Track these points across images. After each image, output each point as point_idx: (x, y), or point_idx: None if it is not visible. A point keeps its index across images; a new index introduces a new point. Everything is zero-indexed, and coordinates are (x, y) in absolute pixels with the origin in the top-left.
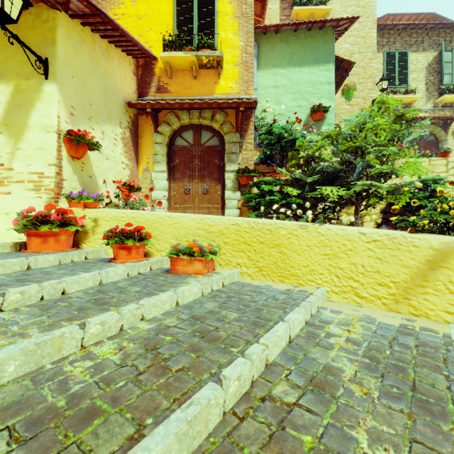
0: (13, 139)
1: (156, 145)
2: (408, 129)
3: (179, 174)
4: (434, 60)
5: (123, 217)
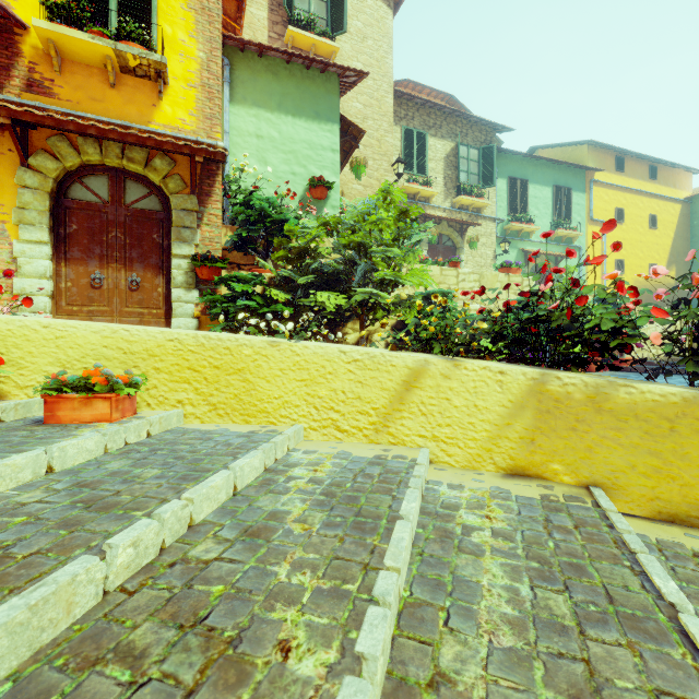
0: None
1: (24, 190)
2: (413, 230)
3: (79, 252)
4: (452, 152)
5: None
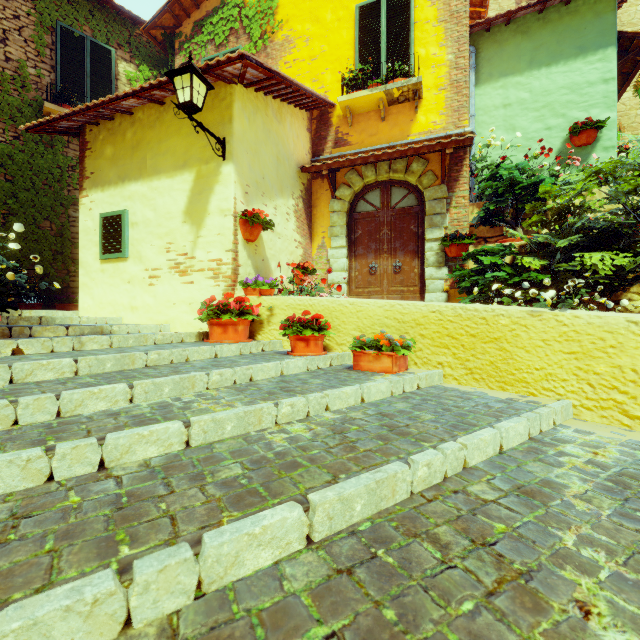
0: (195, 227)
1: (333, 214)
2: None
3: (362, 249)
4: None
5: (299, 305)
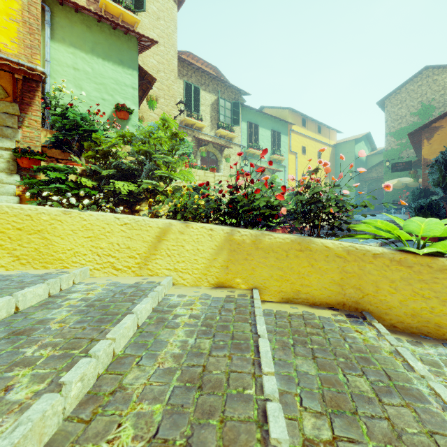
0: None
1: None
2: (181, 146)
3: None
4: (215, 102)
5: None
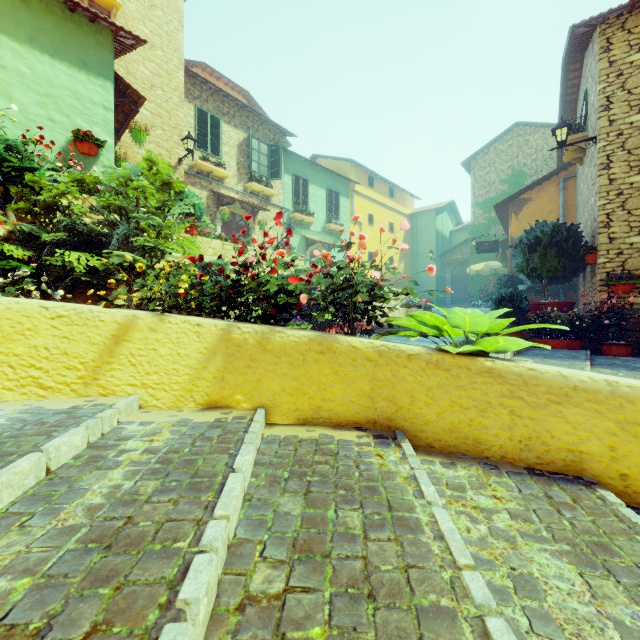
0: None
1: None
2: (178, 202)
3: None
4: (245, 142)
5: None
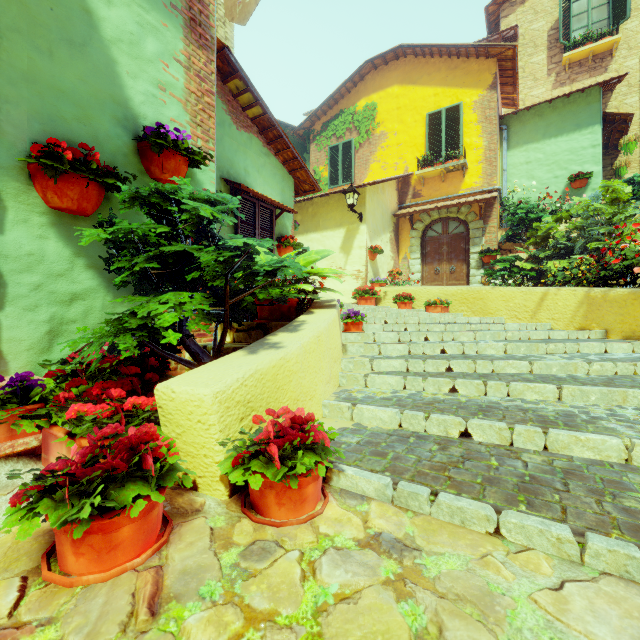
0: (346, 255)
1: (412, 239)
2: (626, 208)
3: (430, 259)
4: None
5: (399, 290)
